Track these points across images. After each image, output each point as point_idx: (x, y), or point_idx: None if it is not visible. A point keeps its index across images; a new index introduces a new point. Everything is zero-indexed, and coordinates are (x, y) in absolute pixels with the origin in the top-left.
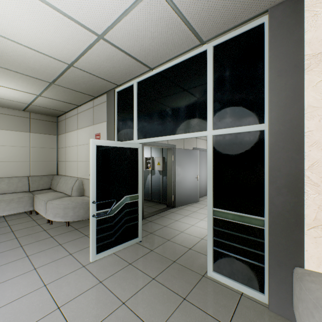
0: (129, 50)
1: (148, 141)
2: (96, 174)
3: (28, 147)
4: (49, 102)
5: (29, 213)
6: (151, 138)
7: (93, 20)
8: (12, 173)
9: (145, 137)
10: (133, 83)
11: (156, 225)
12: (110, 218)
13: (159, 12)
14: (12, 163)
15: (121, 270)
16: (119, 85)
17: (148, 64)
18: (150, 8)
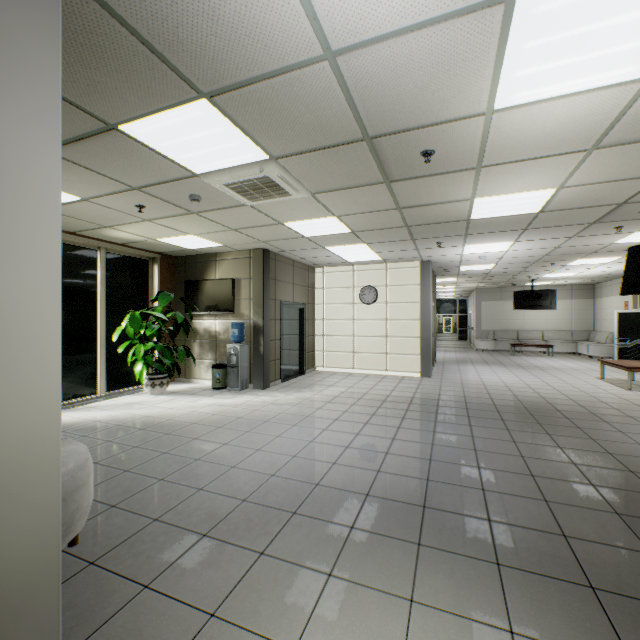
0: None
1: None
2: (617, 326)
3: (570, 310)
4: (588, 281)
5: (572, 354)
6: None
7: (612, 270)
8: (560, 328)
9: None
10: None
11: None
12: (626, 348)
13: None
14: (560, 321)
15: None
16: None
17: None
18: None
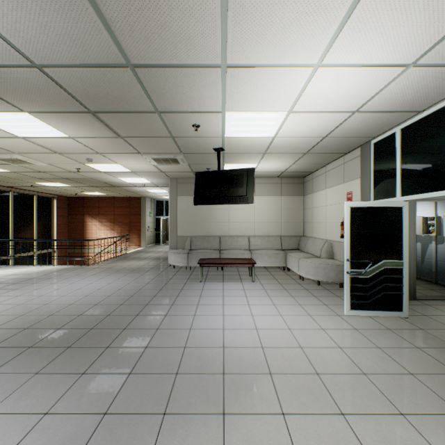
0: (386, 109)
1: (415, 198)
2: (349, 234)
3: (280, 209)
4: (299, 167)
5: (282, 268)
6: (421, 194)
7: (349, 106)
8: (269, 232)
9: (411, 193)
10: (395, 131)
11: (435, 310)
12: (365, 280)
13: (419, 75)
14: (269, 224)
15: (376, 329)
16: (376, 136)
17: (414, 110)
18: (407, 78)
